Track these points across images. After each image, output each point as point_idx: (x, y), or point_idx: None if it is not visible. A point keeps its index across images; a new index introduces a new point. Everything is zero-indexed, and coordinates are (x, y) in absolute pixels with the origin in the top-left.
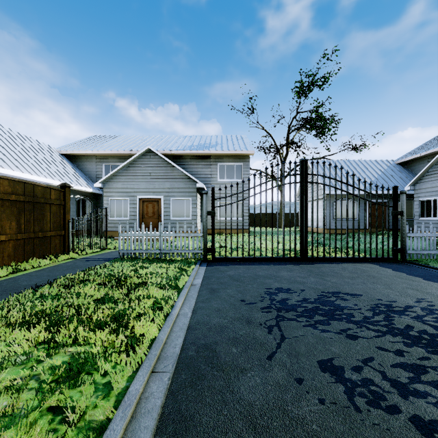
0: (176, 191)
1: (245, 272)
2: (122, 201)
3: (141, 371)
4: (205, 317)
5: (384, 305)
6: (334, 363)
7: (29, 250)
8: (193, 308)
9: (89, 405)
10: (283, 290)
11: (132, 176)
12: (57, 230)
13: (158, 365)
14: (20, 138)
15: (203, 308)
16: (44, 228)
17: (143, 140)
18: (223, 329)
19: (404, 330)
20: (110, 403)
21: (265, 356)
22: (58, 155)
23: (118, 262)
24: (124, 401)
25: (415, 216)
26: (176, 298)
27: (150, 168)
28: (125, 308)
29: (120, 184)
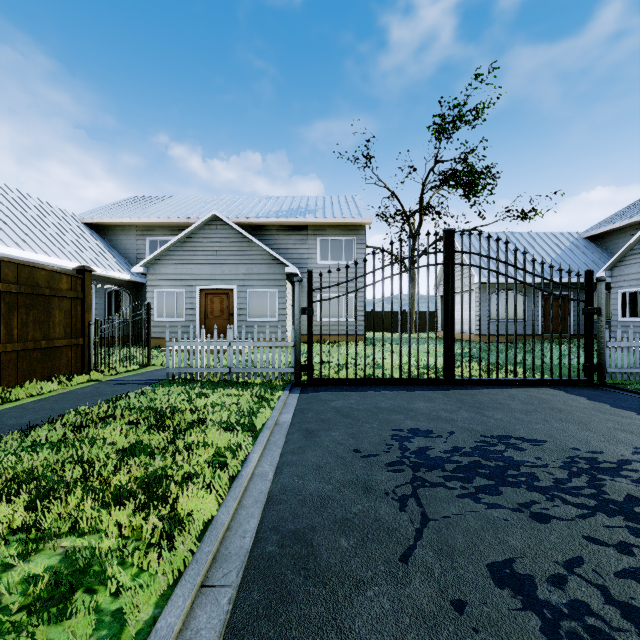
0: (256, 278)
1: (359, 403)
2: (175, 293)
3: (181, 588)
4: (296, 481)
5: (585, 459)
6: (516, 569)
7: (26, 368)
8: (277, 463)
9: None
10: (421, 433)
11: (189, 256)
12: (72, 338)
13: (213, 573)
14: (22, 199)
15: (293, 464)
16: (50, 335)
17: (207, 203)
18: (325, 502)
19: (625, 504)
20: None
21: (397, 554)
22: (79, 225)
23: (163, 387)
24: None
25: (612, 316)
26: (250, 446)
27: (216, 244)
28: (166, 465)
29: (172, 268)
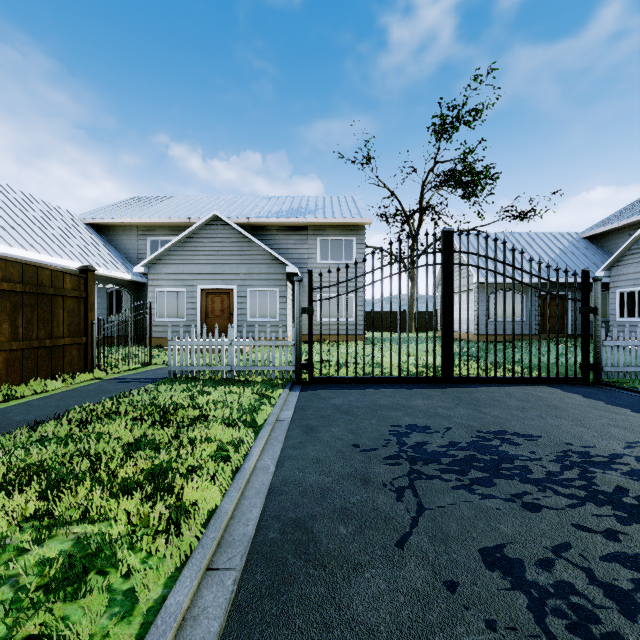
0: (257, 278)
1: (359, 400)
2: (176, 293)
3: (188, 570)
4: (297, 473)
5: (578, 453)
6: (506, 554)
7: (31, 366)
8: (278, 457)
9: (94, 635)
10: (418, 428)
11: (190, 255)
12: (75, 337)
13: (218, 557)
14: (24, 199)
15: (294, 457)
16: (54, 334)
17: (207, 203)
18: (325, 493)
19: (614, 495)
20: (132, 628)
21: (394, 540)
22: (81, 225)
23: (166, 384)
24: (156, 626)
25: (610, 316)
26: (252, 441)
27: (217, 244)
28: (171, 458)
29: (173, 268)
